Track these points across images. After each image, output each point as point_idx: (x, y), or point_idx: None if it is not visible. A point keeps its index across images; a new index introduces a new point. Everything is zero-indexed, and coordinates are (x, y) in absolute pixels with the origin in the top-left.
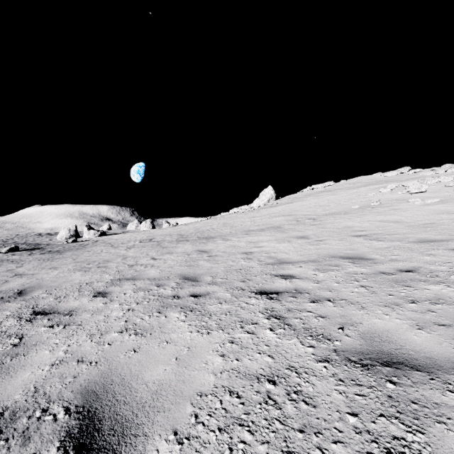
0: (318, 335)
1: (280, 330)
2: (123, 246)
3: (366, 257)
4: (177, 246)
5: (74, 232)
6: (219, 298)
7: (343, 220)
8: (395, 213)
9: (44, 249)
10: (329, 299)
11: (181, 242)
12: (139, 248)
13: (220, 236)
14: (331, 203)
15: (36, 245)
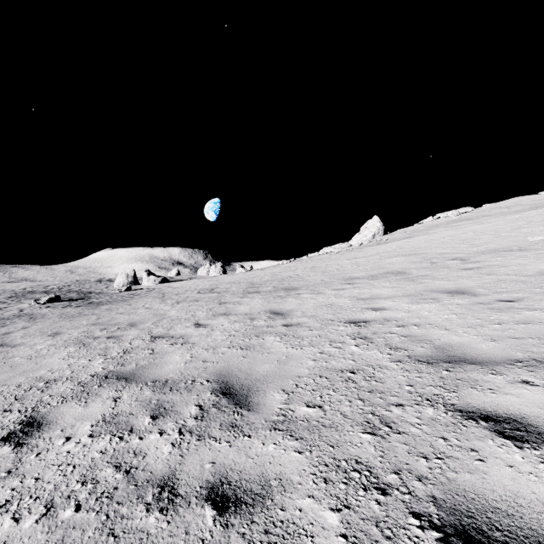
0: None
1: None
2: (173, 298)
3: None
4: (241, 301)
5: (133, 278)
6: None
7: (527, 261)
8: None
9: (88, 299)
10: None
11: (248, 294)
12: (189, 303)
13: (307, 286)
14: (482, 235)
15: (87, 293)
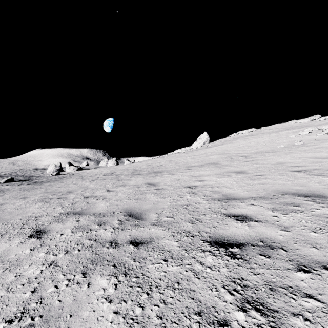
0: None
1: None
2: (89, 178)
3: (326, 194)
4: (131, 179)
5: (59, 167)
6: (164, 249)
7: (274, 157)
8: (323, 151)
9: (32, 180)
10: (324, 264)
11: (134, 175)
12: (100, 180)
13: (167, 171)
14: (257, 144)
15: (30, 177)
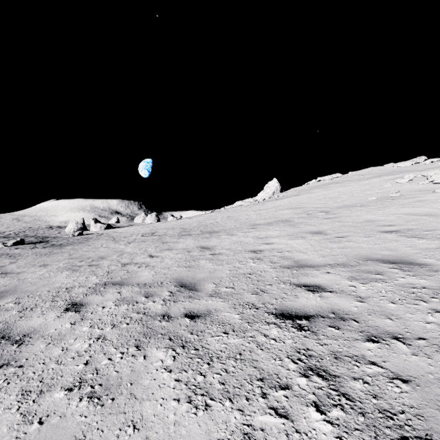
0: (421, 439)
1: (335, 411)
2: (123, 240)
3: (415, 261)
4: (178, 241)
5: (82, 225)
6: (224, 322)
7: (362, 213)
8: (424, 205)
9: (49, 242)
10: (395, 335)
11: (183, 236)
12: (139, 243)
13: (225, 230)
14: (343, 195)
15: (44, 238)
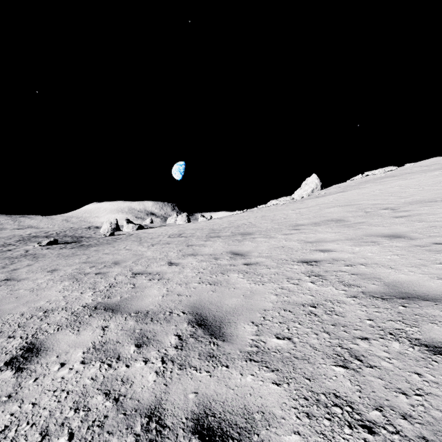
0: None
1: None
2: (148, 242)
3: None
4: (205, 244)
5: (115, 225)
6: None
7: None
8: None
9: (80, 242)
10: None
11: (211, 238)
12: (162, 245)
13: (260, 232)
14: (407, 188)
15: (79, 237)
